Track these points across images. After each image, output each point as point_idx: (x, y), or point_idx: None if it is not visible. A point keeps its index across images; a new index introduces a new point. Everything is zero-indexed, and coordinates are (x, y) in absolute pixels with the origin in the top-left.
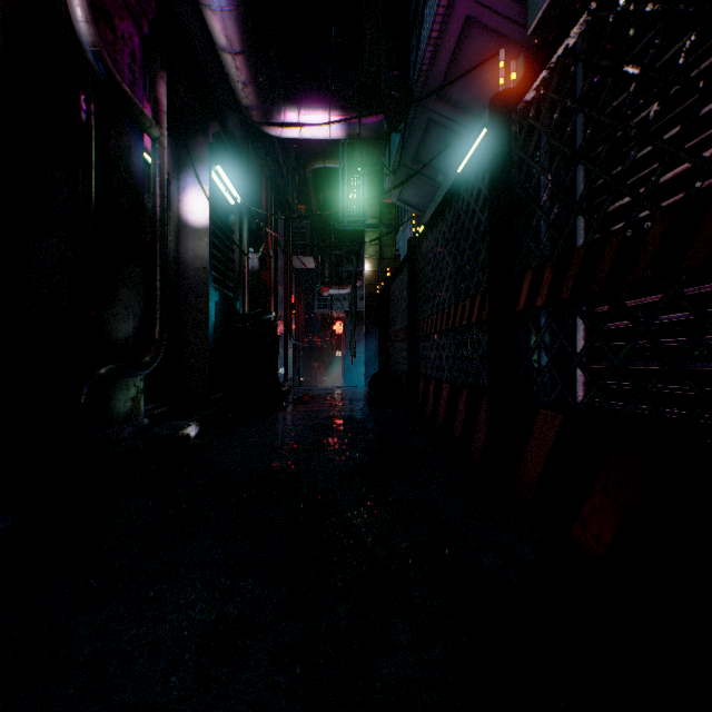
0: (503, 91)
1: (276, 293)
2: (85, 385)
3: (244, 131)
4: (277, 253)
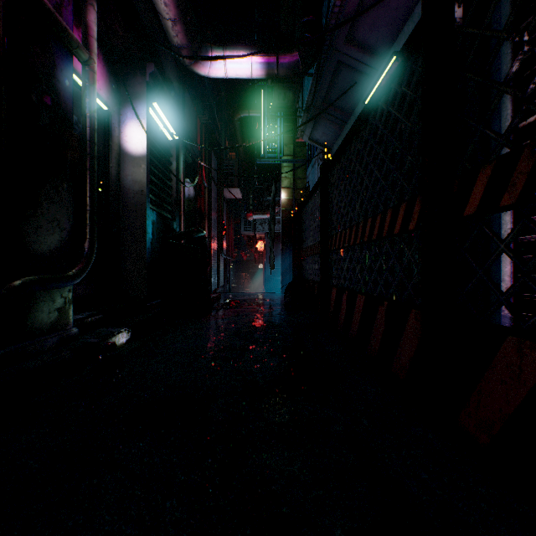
0: None
1: (210, 217)
2: None
3: (180, 79)
4: (211, 185)
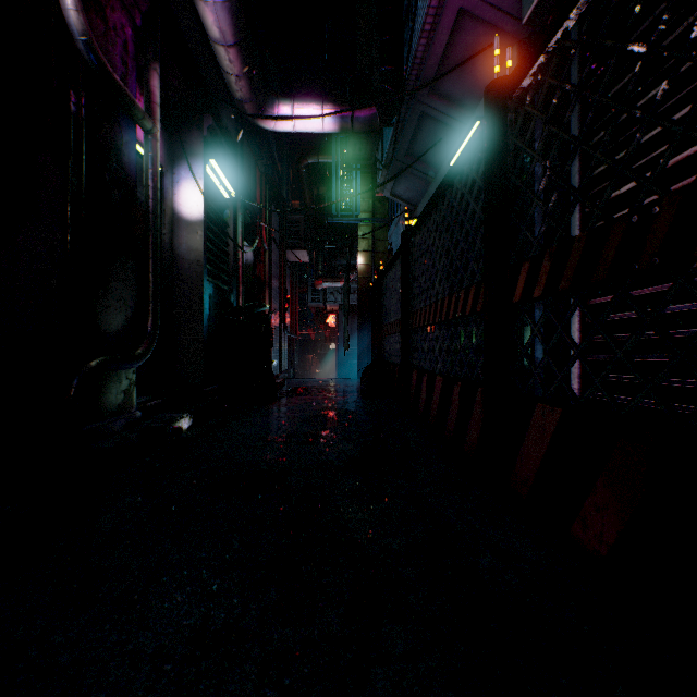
0: (498, 79)
1: (270, 286)
2: (74, 378)
3: (238, 126)
4: (271, 246)
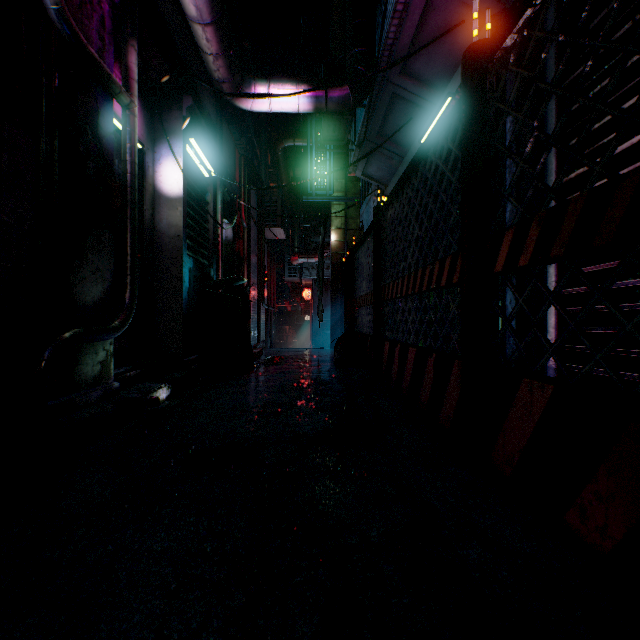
0: (478, 41)
1: (249, 261)
2: (45, 350)
3: (218, 109)
4: (250, 224)
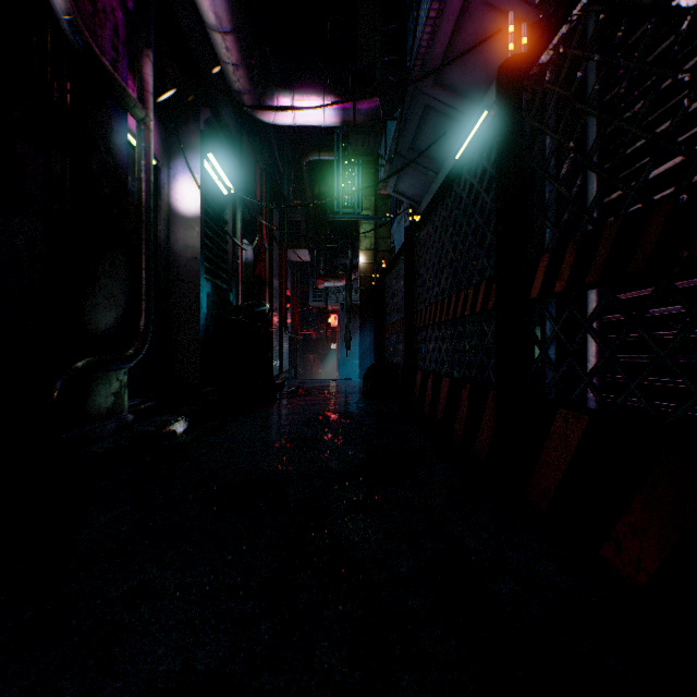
0: (513, 56)
1: (271, 285)
2: (58, 380)
3: (237, 121)
4: (272, 245)
